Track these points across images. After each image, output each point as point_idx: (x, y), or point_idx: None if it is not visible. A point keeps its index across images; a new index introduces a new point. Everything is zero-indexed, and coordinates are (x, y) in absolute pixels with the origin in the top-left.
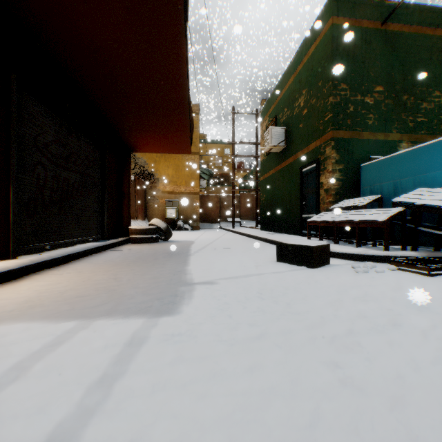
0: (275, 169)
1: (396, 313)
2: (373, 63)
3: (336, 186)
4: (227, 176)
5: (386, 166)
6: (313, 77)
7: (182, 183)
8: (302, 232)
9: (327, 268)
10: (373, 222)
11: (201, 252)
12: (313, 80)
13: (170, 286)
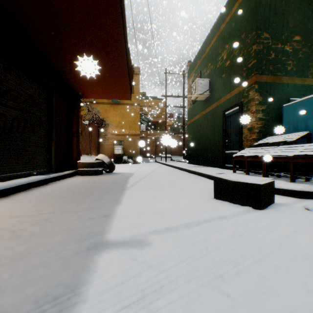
0: (200, 114)
1: None
2: (291, 15)
3: (259, 124)
4: (161, 123)
5: (312, 104)
6: (236, 31)
7: (127, 127)
8: (225, 165)
9: (278, 211)
10: (306, 157)
11: (137, 185)
12: (235, 34)
13: (79, 253)
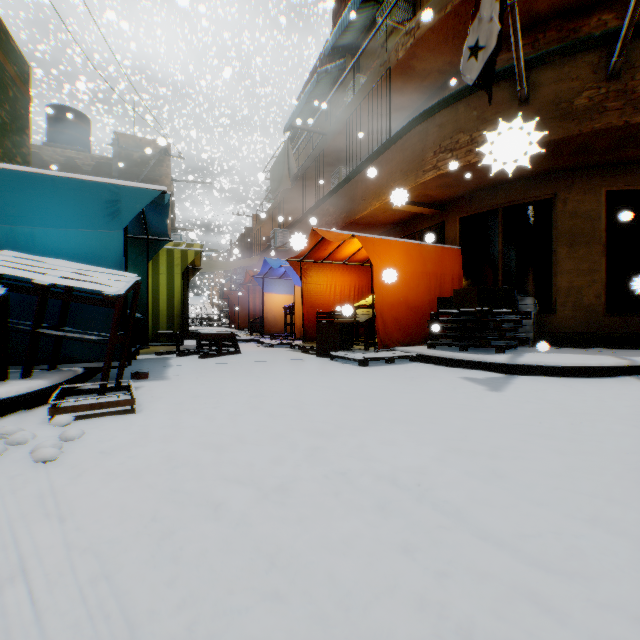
0: None
1: (339, 474)
2: None
3: None
4: None
5: None
6: None
7: None
8: None
9: None
10: None
11: None
12: None
13: None
